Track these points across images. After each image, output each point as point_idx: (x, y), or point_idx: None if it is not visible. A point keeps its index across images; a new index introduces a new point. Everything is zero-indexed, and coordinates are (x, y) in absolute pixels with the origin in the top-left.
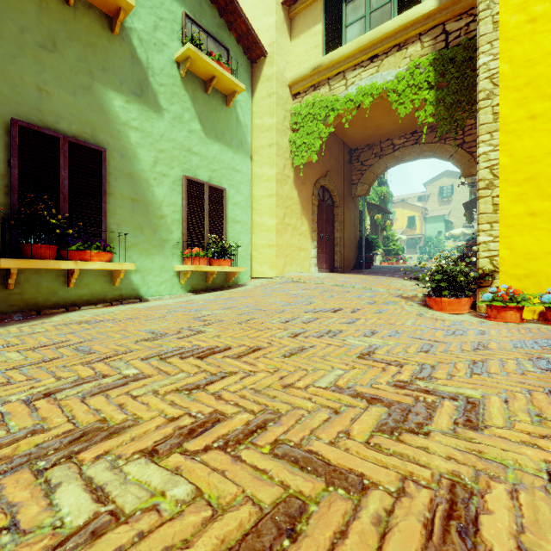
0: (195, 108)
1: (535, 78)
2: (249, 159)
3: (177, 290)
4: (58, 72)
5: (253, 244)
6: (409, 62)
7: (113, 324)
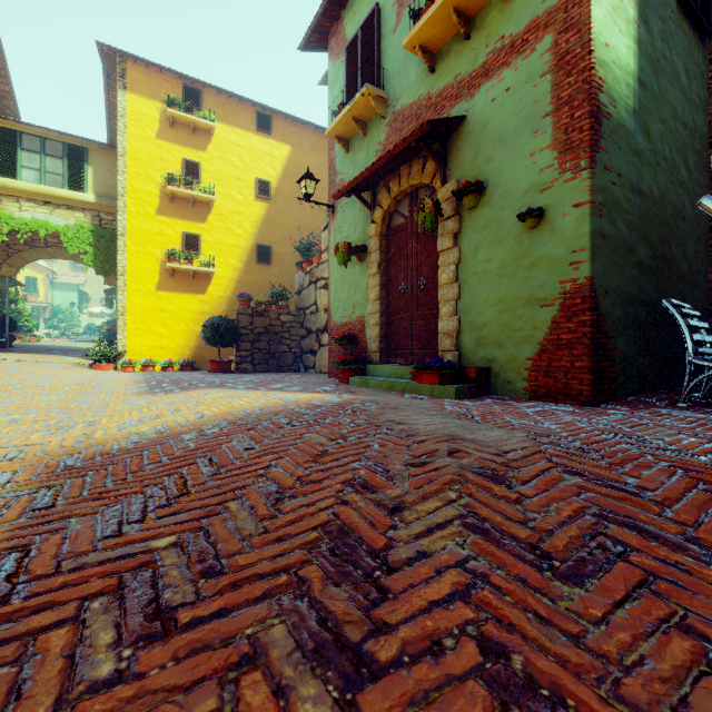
0: None
1: (140, 275)
2: None
3: None
4: None
5: None
6: (76, 221)
7: None
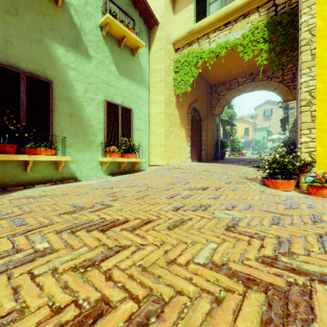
0: (112, 56)
1: None
2: (147, 90)
3: (101, 174)
4: (19, 29)
5: (150, 144)
6: (250, 25)
7: (50, 198)
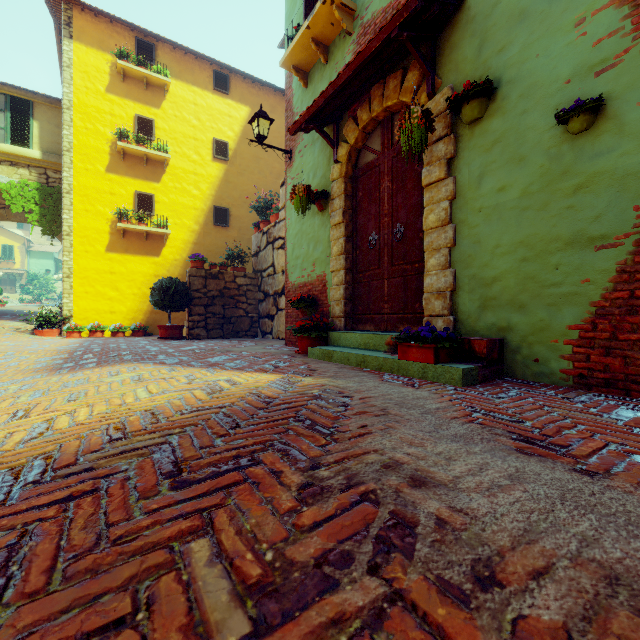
0: None
1: (88, 236)
2: None
3: None
4: None
5: None
6: (20, 178)
7: None
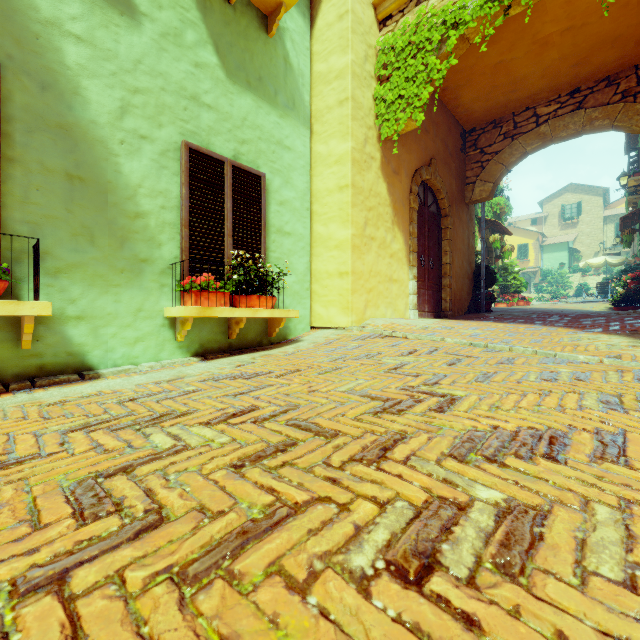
0: (208, 24)
1: None
2: (306, 131)
3: (171, 352)
4: None
5: (313, 271)
6: None
7: None
